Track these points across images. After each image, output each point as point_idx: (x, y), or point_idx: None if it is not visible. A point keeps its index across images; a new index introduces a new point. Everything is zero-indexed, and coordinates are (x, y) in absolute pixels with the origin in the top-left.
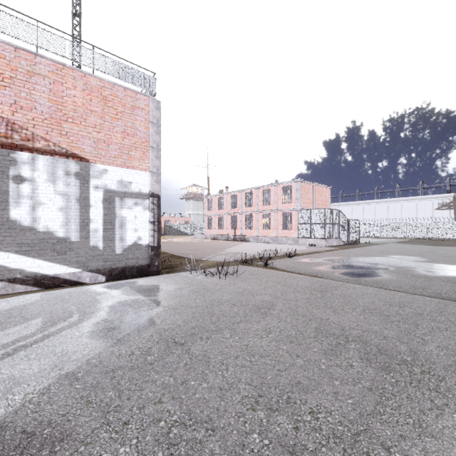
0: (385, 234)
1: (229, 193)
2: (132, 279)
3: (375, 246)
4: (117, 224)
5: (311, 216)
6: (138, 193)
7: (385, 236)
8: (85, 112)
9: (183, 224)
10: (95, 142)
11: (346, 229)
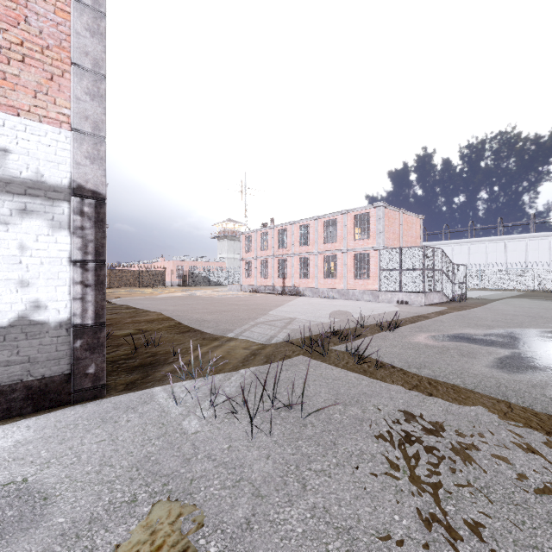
0: (487, 285)
1: (275, 227)
2: None
3: (497, 303)
4: None
5: (400, 258)
6: (32, 182)
7: (486, 287)
8: None
9: (214, 271)
10: None
11: (450, 277)
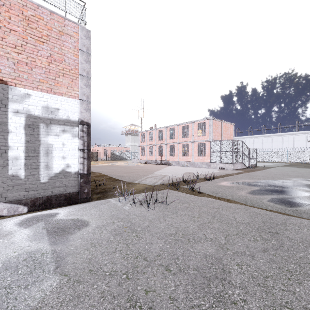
0: (271, 160)
1: (156, 129)
2: (57, 209)
3: (271, 169)
4: (42, 151)
5: (220, 145)
6: (66, 120)
7: (271, 161)
8: (3, 29)
9: (124, 152)
10: (14, 63)
11: (247, 155)
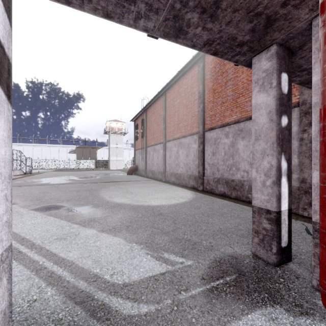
0: (42, 167)
1: None
2: None
3: (45, 173)
4: None
5: None
6: None
7: (41, 168)
8: None
9: None
10: None
11: (25, 163)
